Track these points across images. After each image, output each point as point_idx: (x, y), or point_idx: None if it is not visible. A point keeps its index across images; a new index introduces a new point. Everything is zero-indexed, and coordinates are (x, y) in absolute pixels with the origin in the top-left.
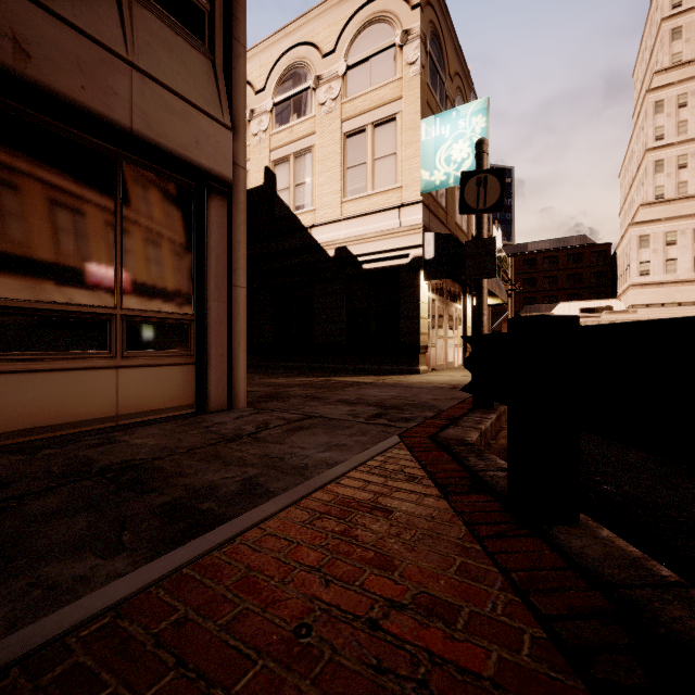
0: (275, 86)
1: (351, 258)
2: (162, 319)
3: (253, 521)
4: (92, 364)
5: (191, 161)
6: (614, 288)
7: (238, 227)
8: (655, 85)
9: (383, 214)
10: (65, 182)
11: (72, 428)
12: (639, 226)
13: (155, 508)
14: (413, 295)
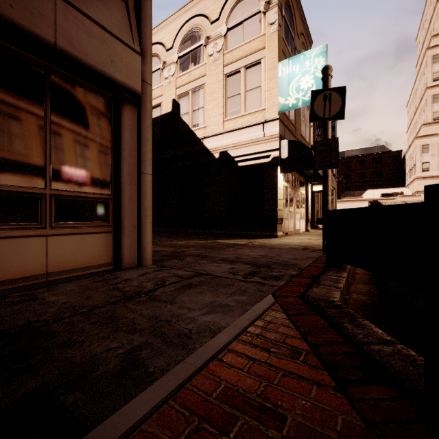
0: (179, 45)
1: (230, 159)
2: (85, 198)
3: (115, 436)
4: (25, 233)
5: (107, 75)
6: (403, 180)
7: (145, 128)
8: (432, 44)
9: (252, 128)
10: (0, 86)
11: (6, 285)
12: (421, 138)
13: (13, 403)
14: (273, 183)
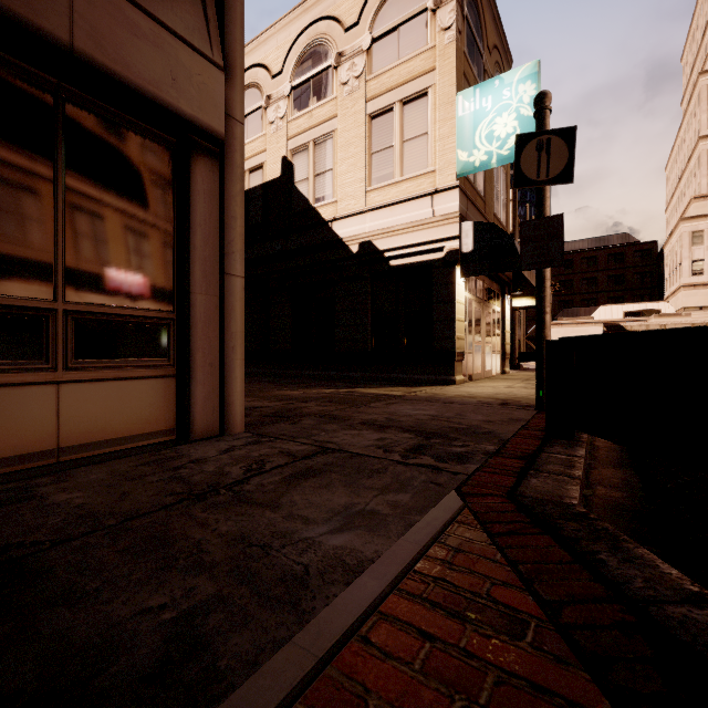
0: (293, 68)
1: (376, 254)
2: (127, 317)
3: None
4: (18, 378)
5: (165, 103)
6: (660, 289)
7: (232, 198)
8: None
9: (414, 203)
10: None
11: None
12: (691, 221)
13: None
14: (448, 295)
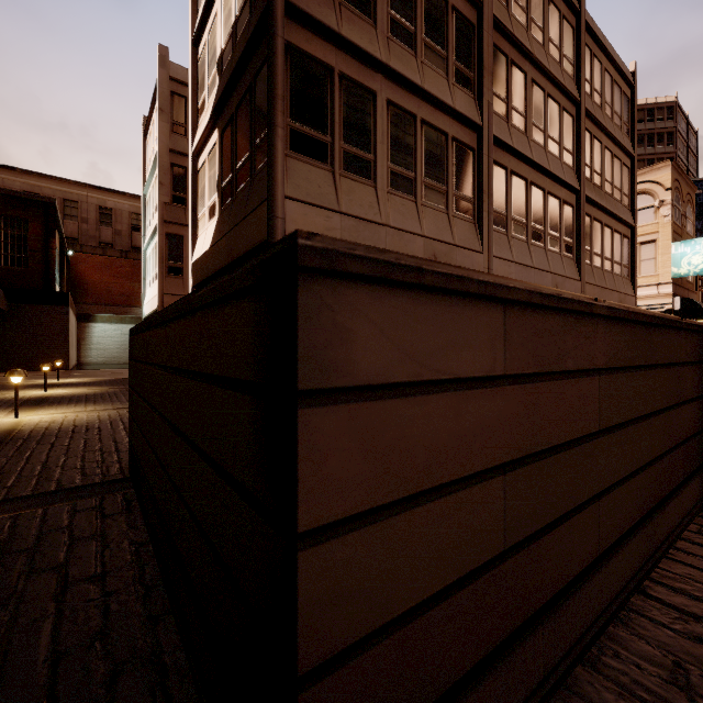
0: None
1: None
2: None
3: None
4: None
5: None
6: None
7: None
8: None
9: (647, 287)
10: None
11: None
12: None
13: None
14: None
